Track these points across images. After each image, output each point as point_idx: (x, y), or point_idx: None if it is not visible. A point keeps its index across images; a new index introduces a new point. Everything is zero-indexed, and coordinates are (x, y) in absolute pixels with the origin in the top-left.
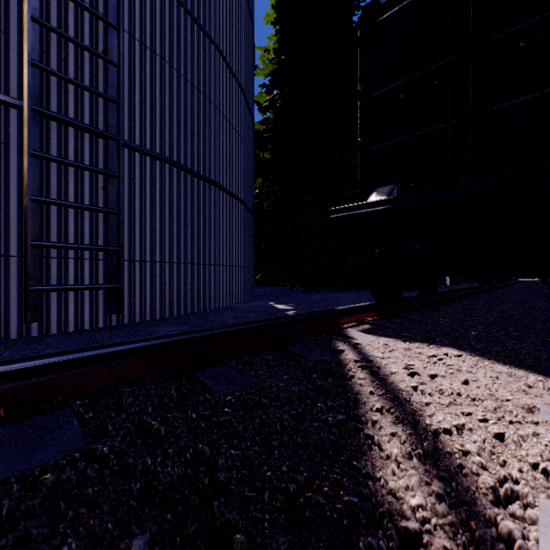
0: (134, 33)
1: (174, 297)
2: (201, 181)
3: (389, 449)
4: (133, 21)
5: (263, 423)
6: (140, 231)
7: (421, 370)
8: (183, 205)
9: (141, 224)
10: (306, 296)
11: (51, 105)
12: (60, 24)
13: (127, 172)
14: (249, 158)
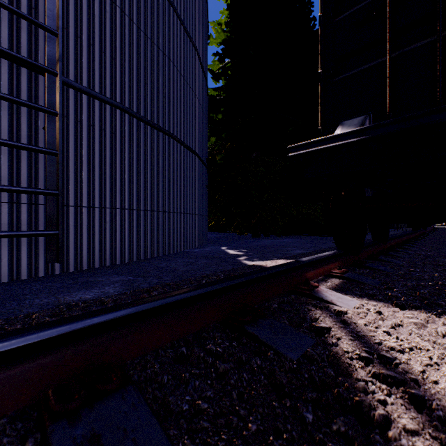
0: None
1: (125, 244)
2: (155, 130)
3: None
4: None
5: None
6: (88, 176)
7: None
8: (135, 152)
9: (89, 169)
10: (255, 242)
11: None
12: None
13: (73, 113)
14: (203, 115)
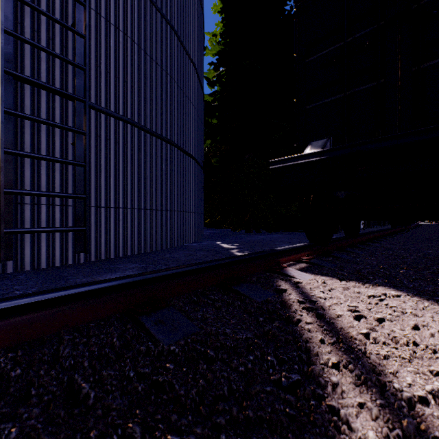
0: (100, 11)
1: (135, 238)
2: (159, 140)
3: (364, 434)
4: (99, 1)
5: (208, 386)
6: (105, 181)
7: (367, 313)
8: (143, 160)
9: (106, 175)
10: (247, 237)
11: (25, 70)
12: None
13: (94, 130)
14: (200, 122)
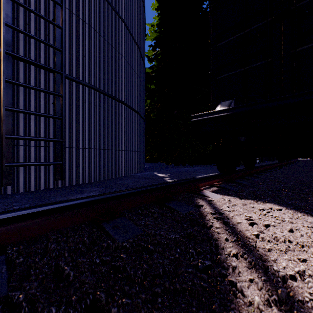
0: (72, 10)
1: (96, 170)
2: (113, 100)
3: (252, 298)
4: (71, 2)
5: (149, 268)
6: (76, 130)
7: (258, 221)
8: (102, 114)
9: (76, 125)
10: (175, 169)
11: (19, 51)
12: (25, 2)
13: (68, 93)
14: (142, 87)
